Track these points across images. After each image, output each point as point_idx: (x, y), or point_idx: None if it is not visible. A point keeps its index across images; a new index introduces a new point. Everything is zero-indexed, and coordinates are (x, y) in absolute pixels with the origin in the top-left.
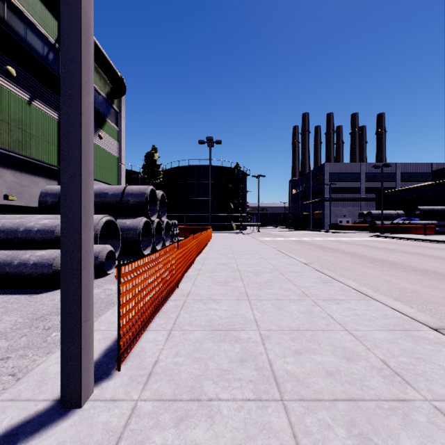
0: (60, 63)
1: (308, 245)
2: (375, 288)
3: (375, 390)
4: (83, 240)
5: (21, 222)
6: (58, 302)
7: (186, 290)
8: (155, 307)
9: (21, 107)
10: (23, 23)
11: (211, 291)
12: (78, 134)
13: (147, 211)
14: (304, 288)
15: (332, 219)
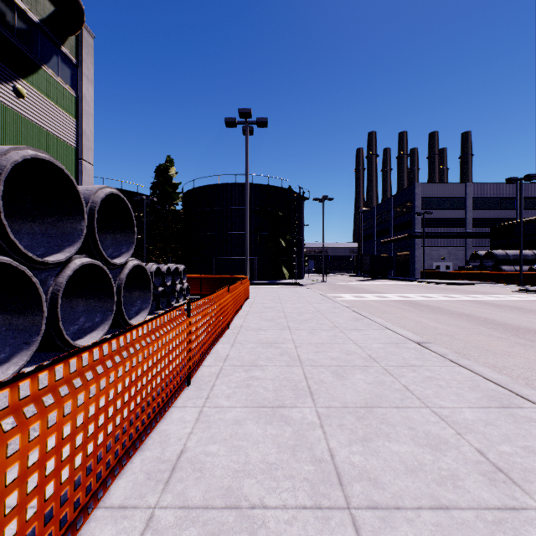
0: None
1: (456, 318)
2: None
3: None
4: None
5: None
6: None
7: None
8: None
9: None
10: None
11: None
12: None
13: None
14: None
15: (426, 263)
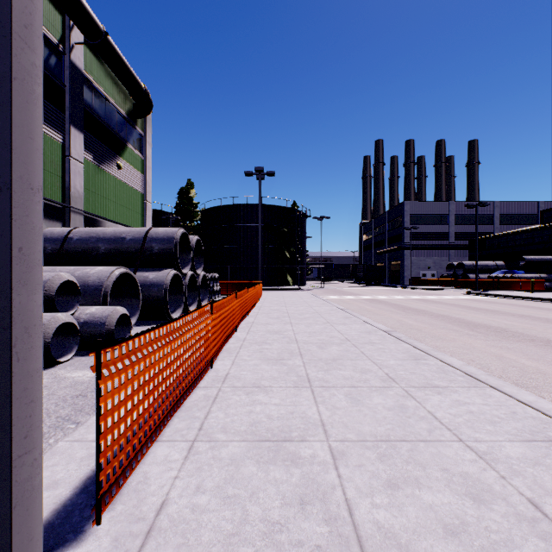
0: (65, 70)
1: (385, 306)
2: (484, 367)
3: None
4: (17, 309)
5: None
6: None
7: (223, 372)
8: (172, 403)
9: None
10: None
11: (257, 373)
12: (6, 116)
13: (177, 261)
14: (389, 368)
15: (414, 272)
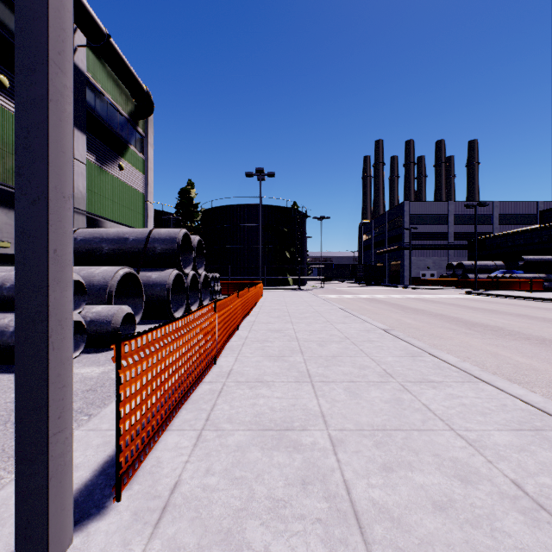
0: None
1: (385, 305)
2: (480, 364)
3: (514, 538)
4: (52, 304)
5: (8, 275)
6: None
7: (227, 368)
8: (180, 396)
9: None
10: None
11: (260, 369)
12: (43, 134)
13: (179, 261)
14: (386, 364)
15: (413, 272)
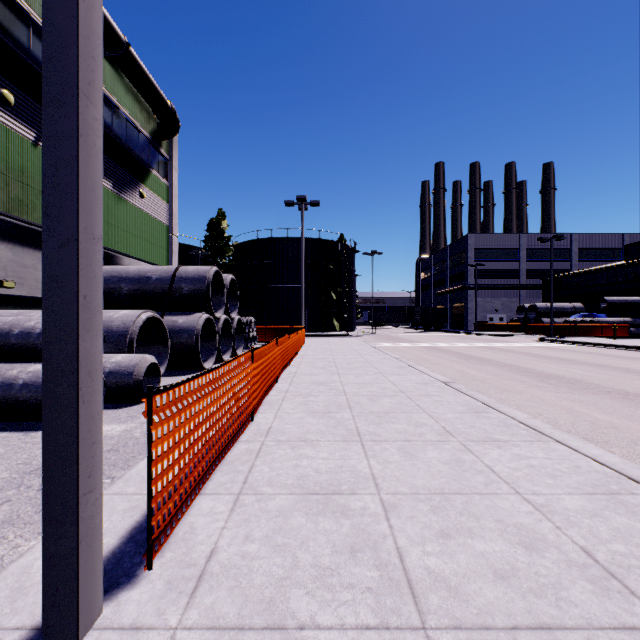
0: None
1: (445, 354)
2: (552, 421)
3: (581, 607)
4: (82, 354)
5: (16, 320)
6: None
7: (265, 426)
8: (215, 456)
9: (23, 150)
10: (25, 27)
11: (303, 427)
12: (73, 171)
13: (209, 303)
14: (446, 421)
15: (479, 315)
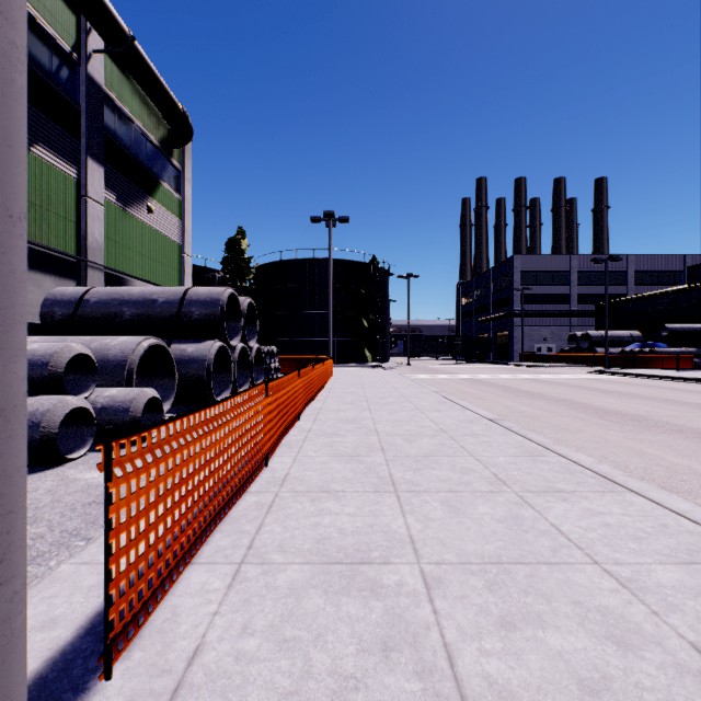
0: (80, 86)
1: (490, 387)
2: (621, 466)
3: None
4: None
5: None
6: (43, 496)
7: (281, 472)
8: (213, 513)
9: None
10: None
11: (326, 474)
12: None
13: (223, 329)
14: (497, 467)
15: (526, 345)
